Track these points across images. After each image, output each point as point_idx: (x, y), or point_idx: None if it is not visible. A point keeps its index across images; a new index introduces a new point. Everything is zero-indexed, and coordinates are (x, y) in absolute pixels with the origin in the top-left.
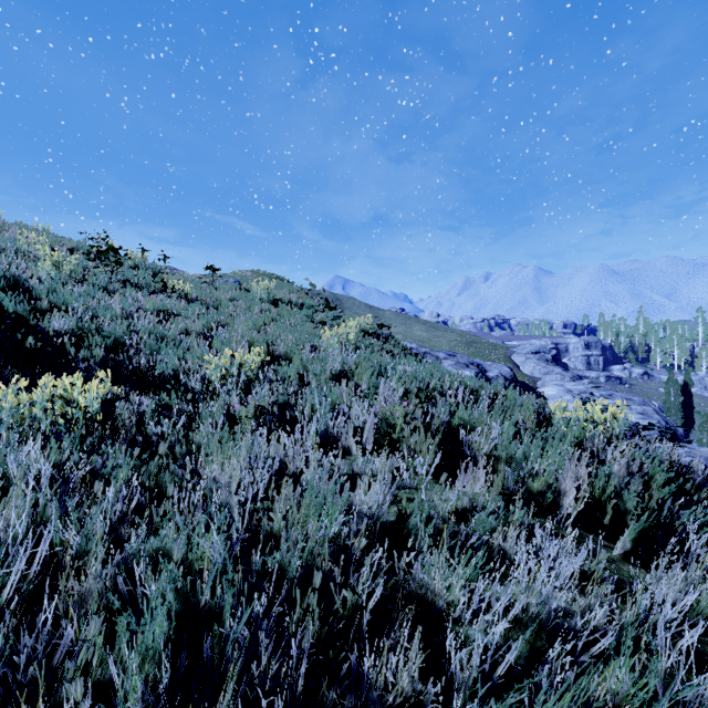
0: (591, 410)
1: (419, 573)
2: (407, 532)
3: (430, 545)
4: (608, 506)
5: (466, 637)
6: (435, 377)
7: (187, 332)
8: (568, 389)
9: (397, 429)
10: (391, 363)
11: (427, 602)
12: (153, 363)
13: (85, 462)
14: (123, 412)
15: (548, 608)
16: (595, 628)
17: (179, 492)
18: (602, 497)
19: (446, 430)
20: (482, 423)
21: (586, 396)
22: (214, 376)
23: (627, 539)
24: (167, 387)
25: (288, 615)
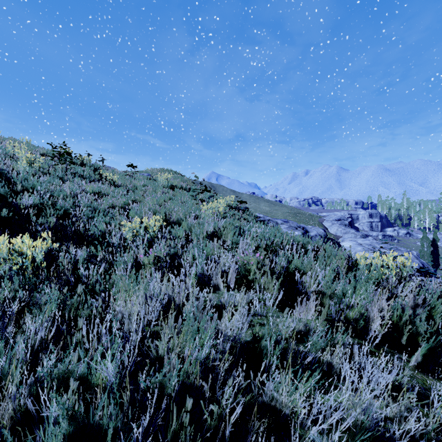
0: (386, 260)
1: (270, 390)
2: (260, 351)
3: (277, 361)
4: (405, 330)
5: (307, 441)
6: (277, 236)
7: (113, 206)
8: (359, 243)
9: (252, 273)
10: (247, 226)
11: (276, 411)
12: (89, 226)
13: (27, 298)
14: (63, 260)
15: (371, 419)
16: (406, 432)
17: (95, 320)
18: (399, 323)
19: (285, 273)
20: (310, 268)
21: (371, 248)
22: (127, 235)
23: (419, 354)
24: (95, 243)
25: (168, 422)
